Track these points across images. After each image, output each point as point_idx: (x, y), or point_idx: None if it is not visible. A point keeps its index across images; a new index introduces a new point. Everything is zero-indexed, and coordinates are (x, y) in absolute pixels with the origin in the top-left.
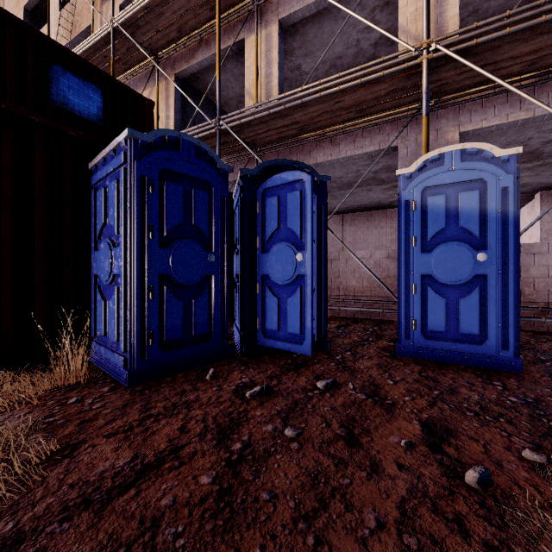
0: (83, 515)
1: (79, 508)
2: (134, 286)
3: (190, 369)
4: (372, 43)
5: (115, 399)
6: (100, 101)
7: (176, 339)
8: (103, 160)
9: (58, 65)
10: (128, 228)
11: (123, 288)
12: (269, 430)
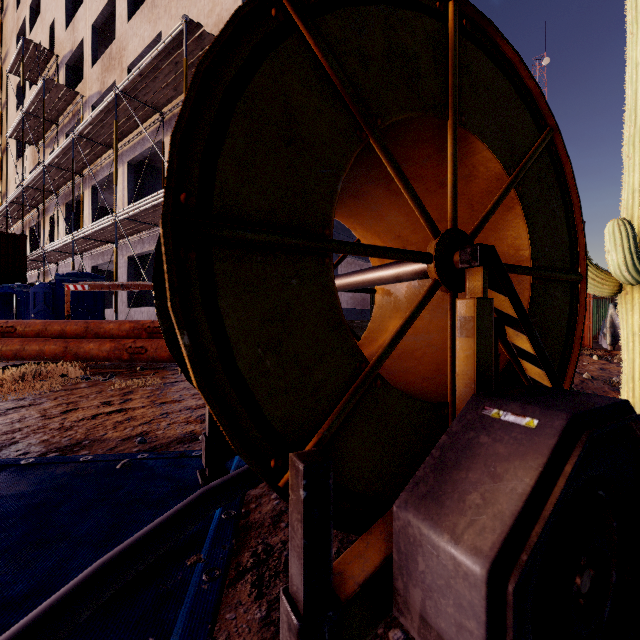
0: None
1: None
2: None
3: None
4: None
5: None
6: None
7: None
8: None
9: None
10: None
11: None
12: None
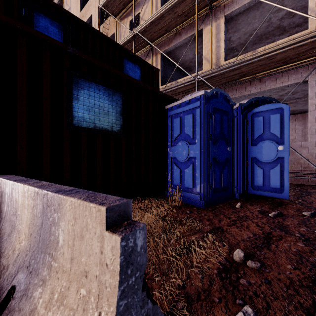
0: (264, 250)
1: (259, 248)
2: (204, 162)
3: (222, 203)
4: (279, 18)
5: (206, 213)
6: (139, 73)
7: (216, 188)
8: (179, 105)
9: (125, 59)
10: (202, 136)
11: (199, 163)
12: (305, 230)
